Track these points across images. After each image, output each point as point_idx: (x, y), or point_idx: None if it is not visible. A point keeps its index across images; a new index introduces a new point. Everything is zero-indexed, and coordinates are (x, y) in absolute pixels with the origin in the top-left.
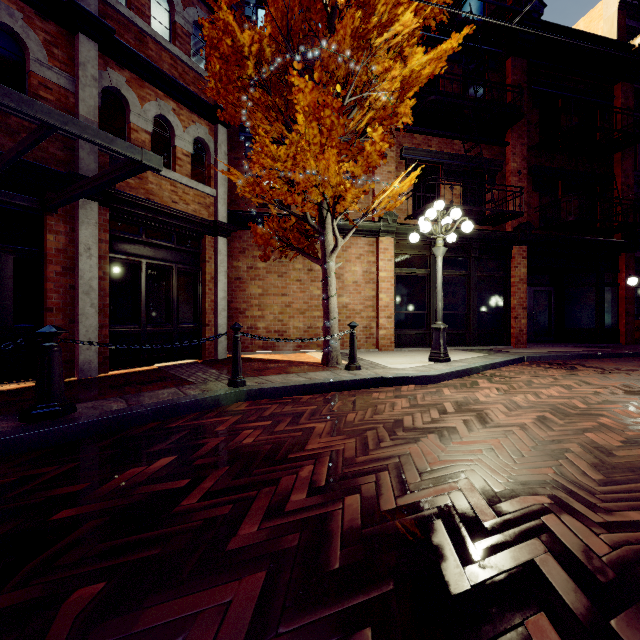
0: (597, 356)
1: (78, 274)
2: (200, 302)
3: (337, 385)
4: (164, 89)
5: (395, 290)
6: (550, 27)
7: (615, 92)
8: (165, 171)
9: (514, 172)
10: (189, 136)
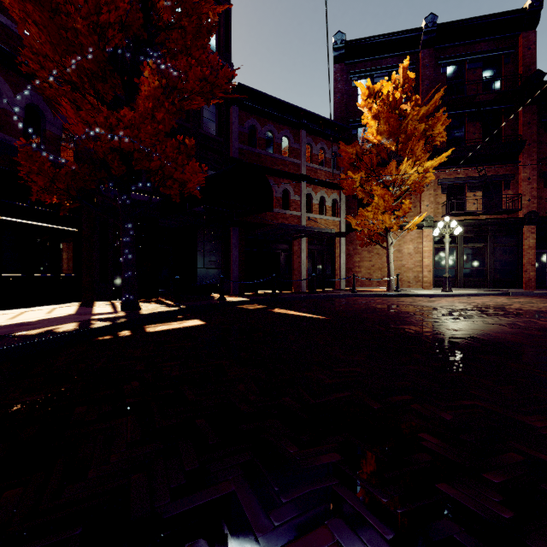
0: None
1: (301, 258)
2: (334, 265)
3: (389, 295)
4: (322, 186)
5: (434, 256)
6: None
7: None
8: (323, 217)
9: (524, 179)
10: (330, 199)
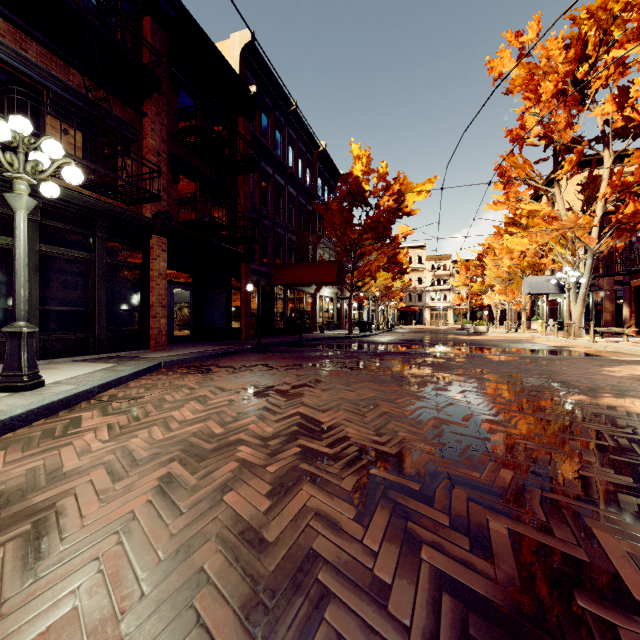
0: (228, 354)
1: None
2: None
3: None
4: None
5: None
6: (189, 17)
7: (239, 123)
8: None
9: (153, 150)
10: None
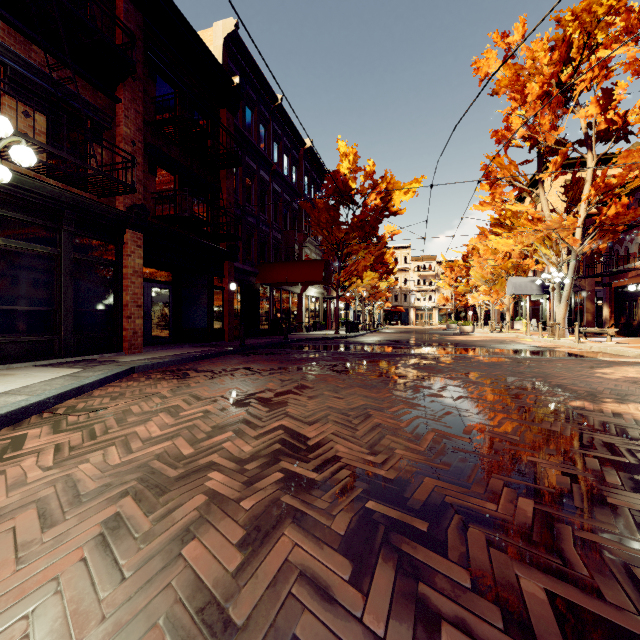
0: (208, 356)
1: None
2: None
3: None
4: None
5: None
6: None
7: (222, 115)
8: None
9: (127, 139)
10: None
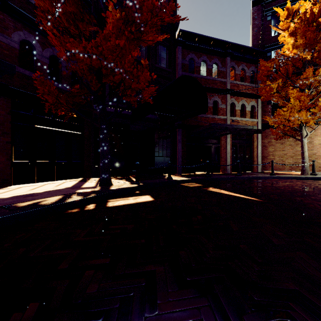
0: None
1: (226, 149)
2: (252, 154)
3: (305, 178)
4: (243, 96)
5: None
6: None
7: None
8: (243, 119)
9: None
10: (249, 106)
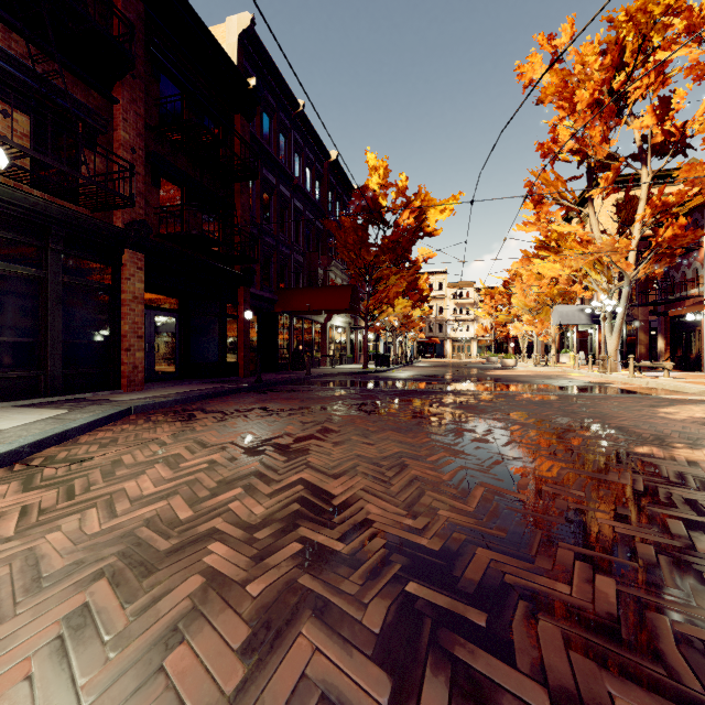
0: (220, 394)
1: None
2: None
3: None
4: None
5: None
6: None
7: (236, 122)
8: None
9: (126, 146)
10: None
